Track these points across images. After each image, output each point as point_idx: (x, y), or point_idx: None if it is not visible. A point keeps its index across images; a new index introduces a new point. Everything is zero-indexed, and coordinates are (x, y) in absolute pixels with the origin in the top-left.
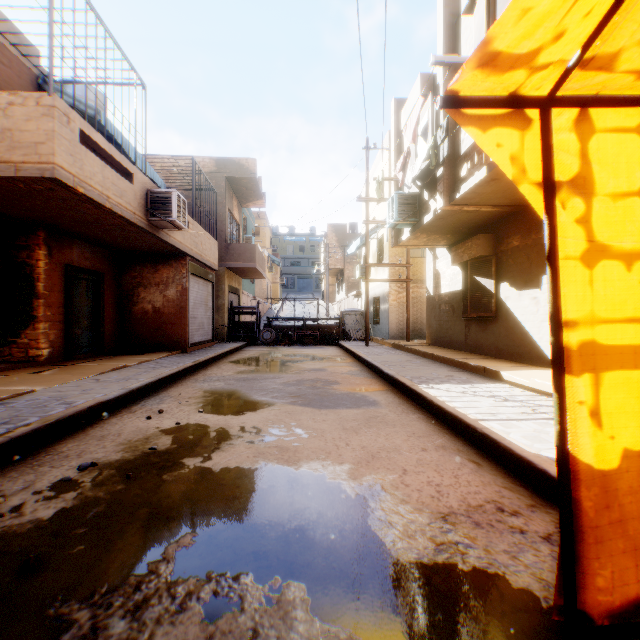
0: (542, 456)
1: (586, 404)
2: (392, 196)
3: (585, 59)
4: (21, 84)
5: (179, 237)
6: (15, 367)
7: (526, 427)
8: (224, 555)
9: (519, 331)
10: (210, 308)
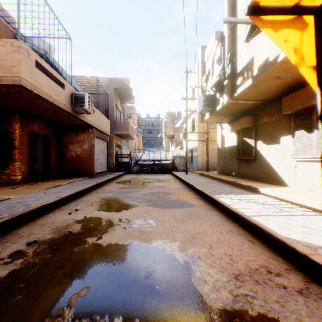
0: (290, 238)
1: None
2: (200, 96)
3: None
4: (6, 37)
5: (89, 118)
6: (3, 185)
7: (277, 220)
8: (105, 303)
9: (267, 166)
10: (106, 155)
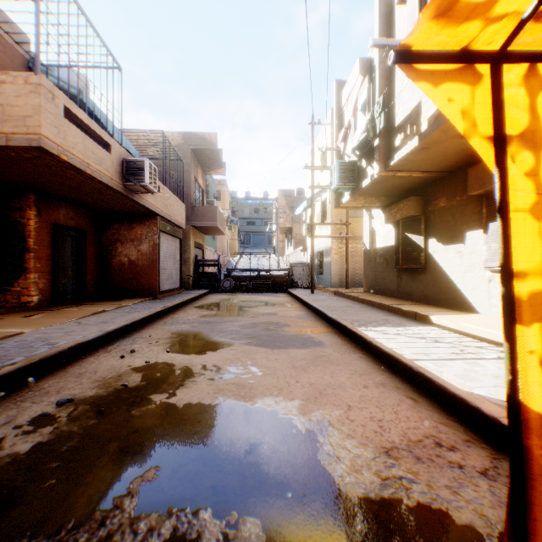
0: (474, 394)
1: (536, 353)
2: (334, 164)
3: (540, 10)
4: (14, 67)
5: (151, 200)
6: (9, 312)
7: (457, 366)
8: (185, 489)
9: (445, 280)
10: (178, 261)
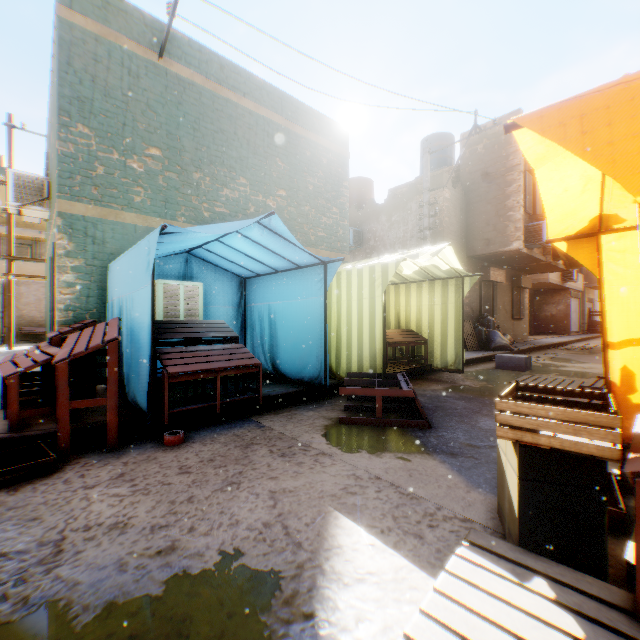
0: None
1: None
2: None
3: None
4: None
5: (567, 282)
6: None
7: None
8: None
9: None
10: (576, 313)
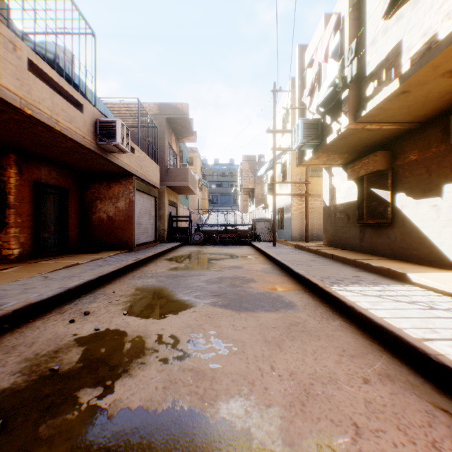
0: None
1: None
2: (298, 122)
3: None
4: None
5: (126, 160)
6: None
7: None
8: None
9: (416, 236)
10: (153, 217)
